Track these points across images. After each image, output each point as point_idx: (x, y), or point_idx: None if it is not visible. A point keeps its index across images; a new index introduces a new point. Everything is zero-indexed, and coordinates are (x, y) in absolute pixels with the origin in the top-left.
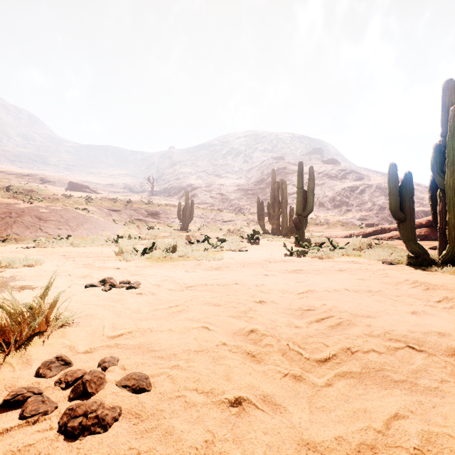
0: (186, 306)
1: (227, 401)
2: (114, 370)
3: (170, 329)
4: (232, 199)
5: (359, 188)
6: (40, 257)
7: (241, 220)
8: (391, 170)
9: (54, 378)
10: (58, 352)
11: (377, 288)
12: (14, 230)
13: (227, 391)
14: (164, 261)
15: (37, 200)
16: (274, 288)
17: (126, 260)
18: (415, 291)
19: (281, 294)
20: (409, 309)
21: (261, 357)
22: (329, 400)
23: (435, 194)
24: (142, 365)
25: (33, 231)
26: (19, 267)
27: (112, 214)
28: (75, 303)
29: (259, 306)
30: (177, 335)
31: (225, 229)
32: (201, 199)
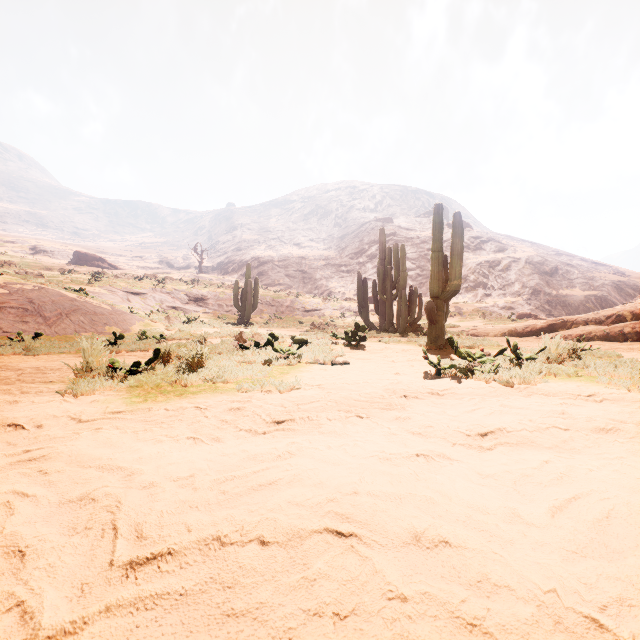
0: None
1: None
2: None
3: None
4: (317, 278)
5: (502, 263)
6: None
7: (331, 309)
8: None
9: None
10: None
11: None
12: None
13: None
14: (165, 394)
15: None
16: (509, 586)
17: (75, 394)
18: None
19: None
20: None
21: None
22: None
23: None
24: None
25: None
26: None
27: (132, 299)
28: None
29: None
30: None
31: (307, 322)
32: (272, 278)
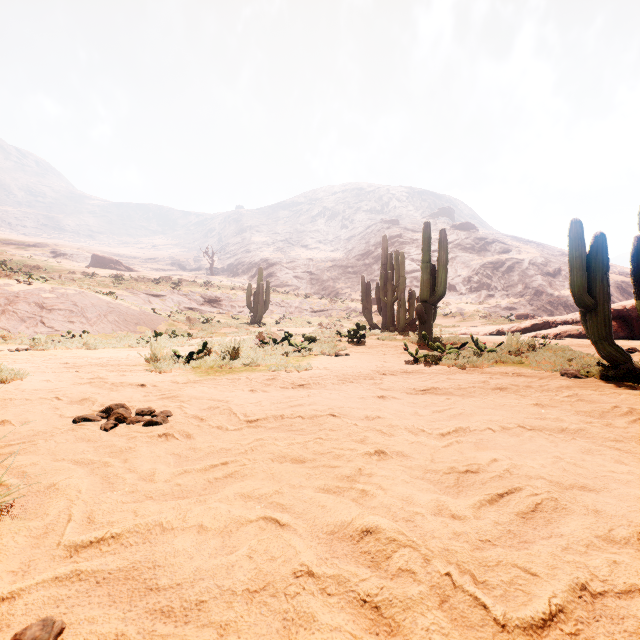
0: (242, 463)
1: None
2: None
3: (202, 525)
4: (324, 280)
5: (505, 264)
6: (28, 365)
7: (338, 310)
8: (574, 231)
9: None
10: None
11: (577, 425)
12: (2, 324)
13: None
14: (219, 372)
15: (39, 279)
16: (397, 425)
17: (160, 371)
18: None
19: (413, 437)
20: None
21: (394, 616)
22: None
23: None
24: None
25: (31, 325)
26: None
27: (152, 300)
28: (43, 456)
29: (376, 464)
30: (213, 542)
31: (314, 322)
32: (281, 280)
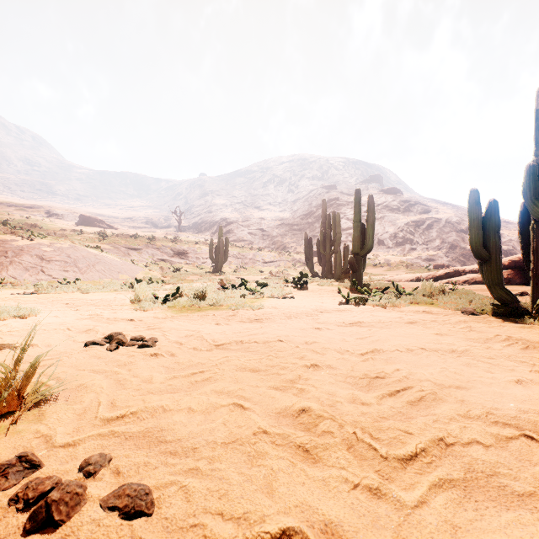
0: (214, 372)
1: (269, 537)
2: (103, 476)
3: (191, 407)
4: (274, 236)
5: (425, 223)
6: (37, 305)
7: (285, 261)
8: (472, 198)
9: (10, 491)
10: (27, 445)
11: (463, 347)
12: (10, 273)
13: (269, 516)
14: (190, 310)
15: (39, 236)
16: (329, 347)
17: (143, 309)
18: (512, 351)
19: (340, 355)
20: (512, 377)
21: (317, 453)
22: (427, 533)
23: (526, 227)
24: (145, 466)
25: (34, 273)
26: (7, 319)
27: (131, 253)
28: (68, 367)
29: (311, 373)
30: (199, 417)
31: (265, 271)
32: (238, 236)
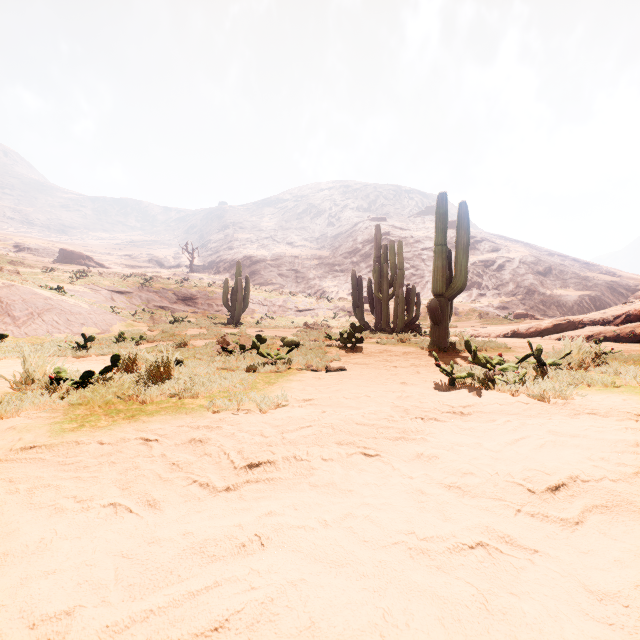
0: None
1: None
2: None
3: None
4: (310, 278)
5: (496, 263)
6: None
7: (325, 309)
8: None
9: None
10: None
11: None
12: None
13: None
14: (111, 416)
15: None
16: None
17: None
18: None
19: None
20: None
21: None
22: None
23: None
24: None
25: None
26: None
27: (116, 298)
28: None
29: None
30: None
31: (299, 322)
32: (265, 278)
